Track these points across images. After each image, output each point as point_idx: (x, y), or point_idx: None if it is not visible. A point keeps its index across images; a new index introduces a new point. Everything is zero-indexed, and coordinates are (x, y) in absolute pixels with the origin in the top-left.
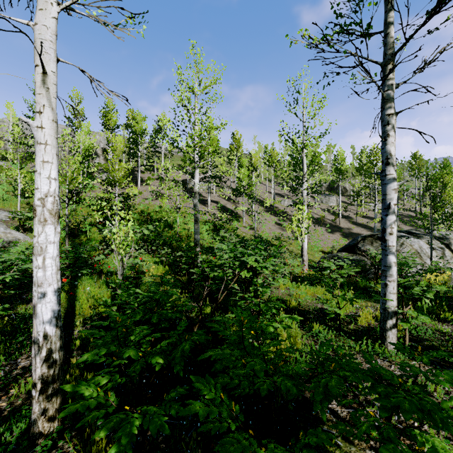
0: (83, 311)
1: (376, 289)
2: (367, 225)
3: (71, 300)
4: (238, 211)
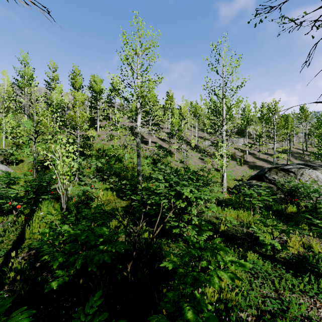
0: (33, 235)
1: (287, 212)
2: (267, 159)
3: (25, 224)
4: (171, 149)
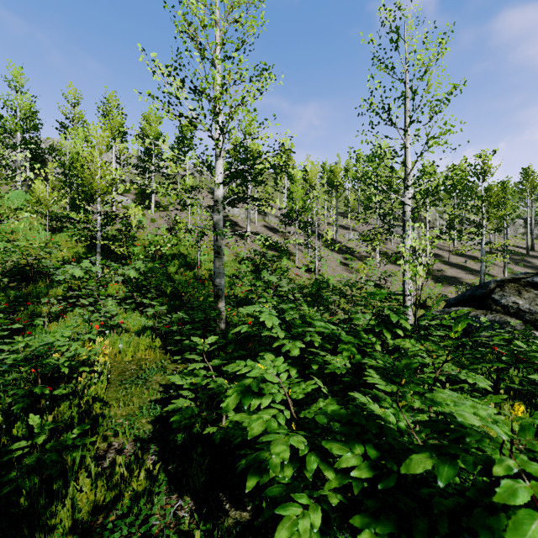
0: None
1: None
2: (465, 265)
3: None
4: (288, 246)
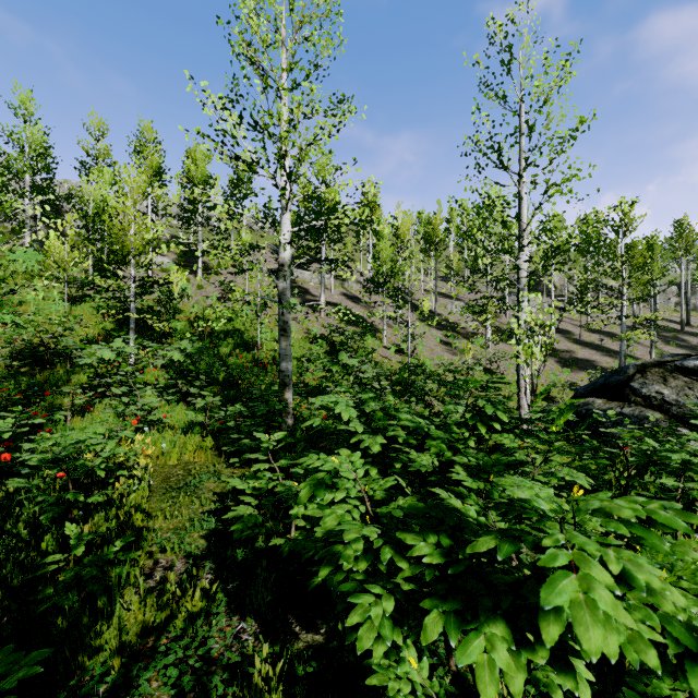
0: None
1: None
2: (601, 345)
3: None
4: (373, 320)
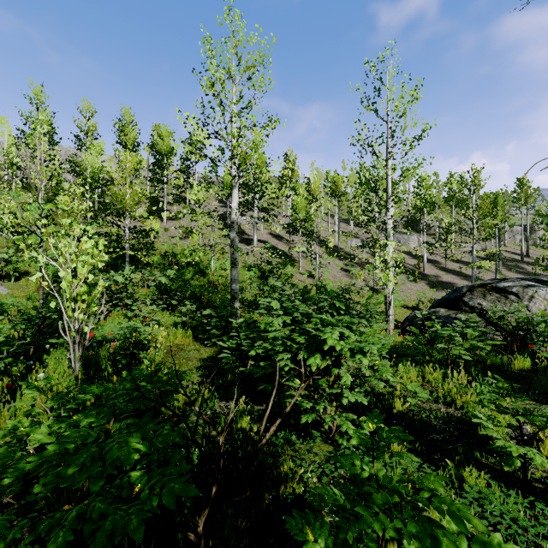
0: None
1: (514, 369)
2: (460, 271)
3: (5, 398)
4: (292, 253)
